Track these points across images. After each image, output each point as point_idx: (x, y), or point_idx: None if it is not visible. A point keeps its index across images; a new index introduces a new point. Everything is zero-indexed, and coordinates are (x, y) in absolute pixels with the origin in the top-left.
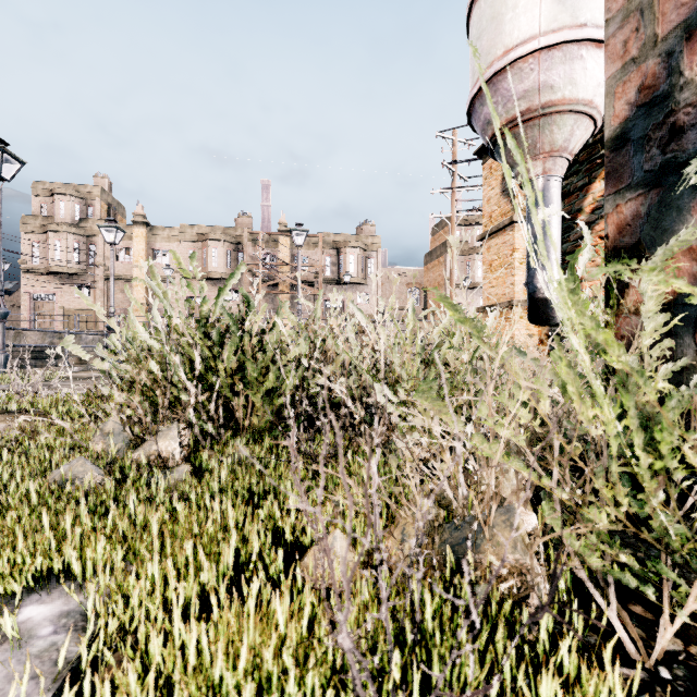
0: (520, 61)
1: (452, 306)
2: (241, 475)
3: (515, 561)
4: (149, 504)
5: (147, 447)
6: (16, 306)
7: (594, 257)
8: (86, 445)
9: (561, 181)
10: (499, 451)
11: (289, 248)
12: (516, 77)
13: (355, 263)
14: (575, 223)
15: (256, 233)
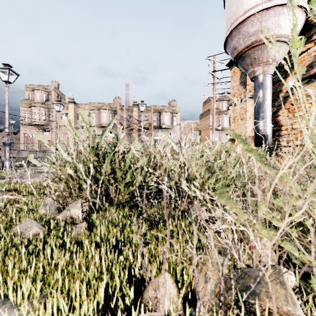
0: (251, 16)
1: (243, 141)
2: (112, 231)
3: (287, 311)
4: (61, 249)
5: (65, 212)
6: (18, 139)
7: (288, 114)
8: (36, 210)
9: (272, 76)
10: (276, 237)
11: (137, 112)
12: (250, 25)
13: (167, 119)
14: (278, 97)
15: (123, 106)
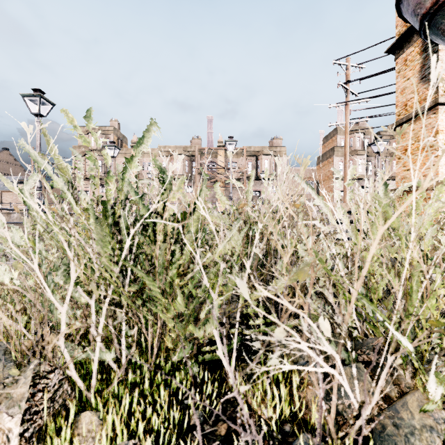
0: None
1: None
2: None
3: None
4: None
5: None
6: None
7: None
8: None
9: None
10: None
11: (224, 157)
12: None
13: (268, 165)
14: None
15: (203, 149)
